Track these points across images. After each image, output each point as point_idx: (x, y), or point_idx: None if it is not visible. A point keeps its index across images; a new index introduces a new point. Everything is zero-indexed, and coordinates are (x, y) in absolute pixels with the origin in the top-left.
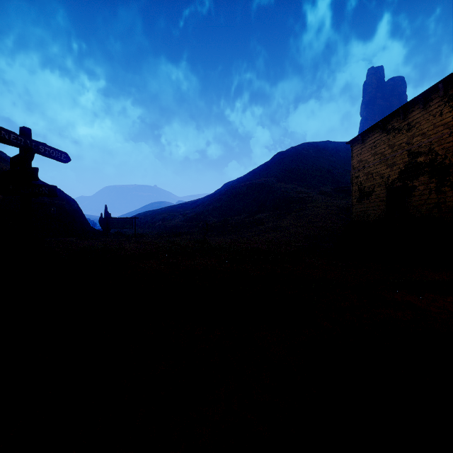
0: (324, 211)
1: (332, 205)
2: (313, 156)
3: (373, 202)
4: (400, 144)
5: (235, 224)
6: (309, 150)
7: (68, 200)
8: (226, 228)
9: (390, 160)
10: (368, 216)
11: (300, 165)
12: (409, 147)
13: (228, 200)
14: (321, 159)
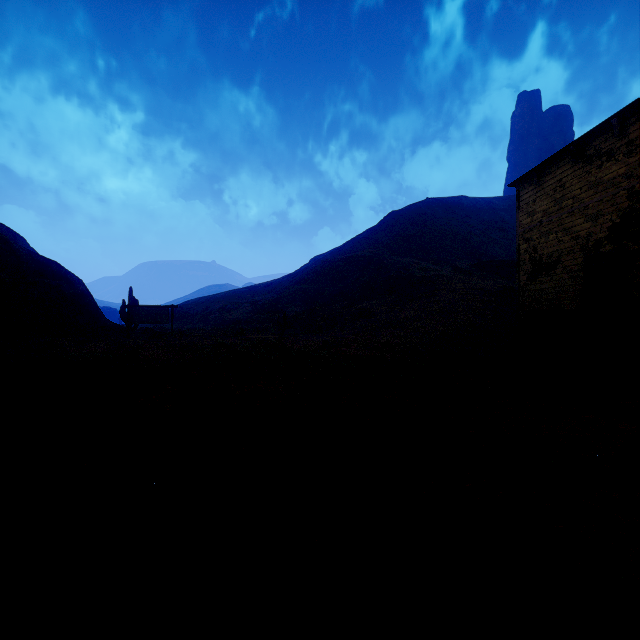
0: (463, 297)
1: (474, 288)
2: (442, 217)
3: (558, 279)
4: (611, 179)
5: (328, 317)
6: (436, 208)
7: (69, 279)
8: (314, 323)
9: (591, 207)
10: (548, 302)
11: (423, 231)
12: (631, 183)
13: (318, 281)
14: (454, 222)
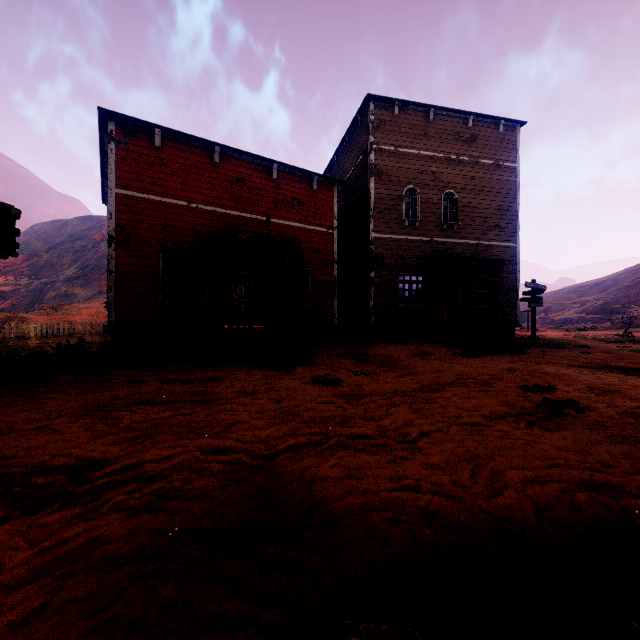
0: None
1: None
2: None
3: None
4: None
5: None
6: None
7: None
8: None
9: None
10: None
11: None
12: None
13: None
14: None
